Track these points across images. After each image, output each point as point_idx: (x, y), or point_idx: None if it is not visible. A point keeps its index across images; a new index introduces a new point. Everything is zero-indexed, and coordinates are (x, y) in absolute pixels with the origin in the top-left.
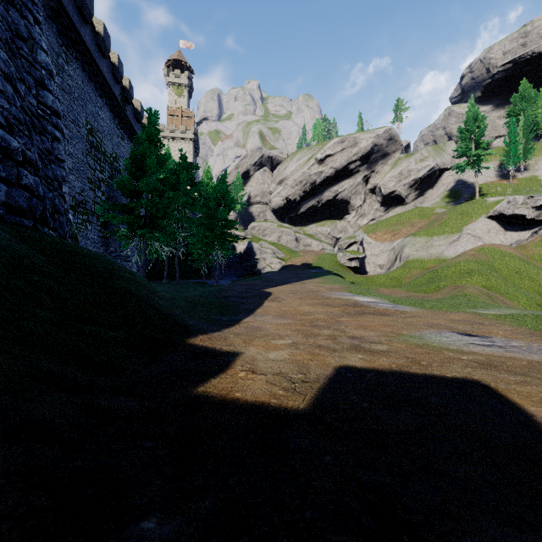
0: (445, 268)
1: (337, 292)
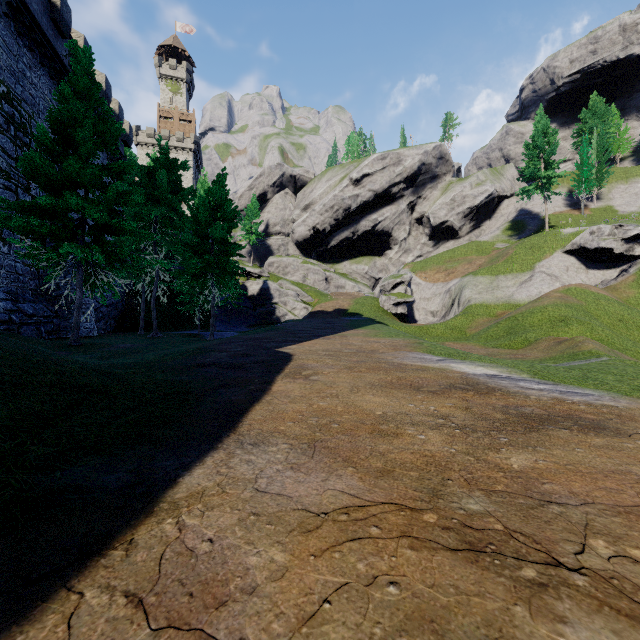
0: (528, 315)
1: (409, 353)
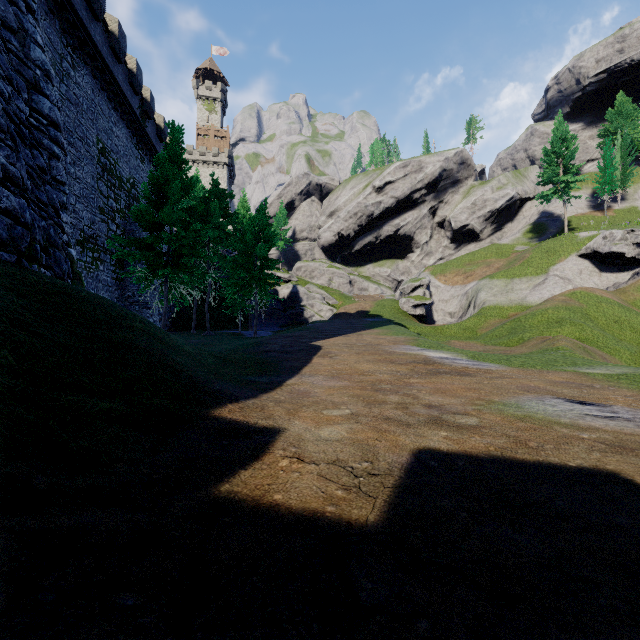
0: (530, 317)
1: (402, 346)
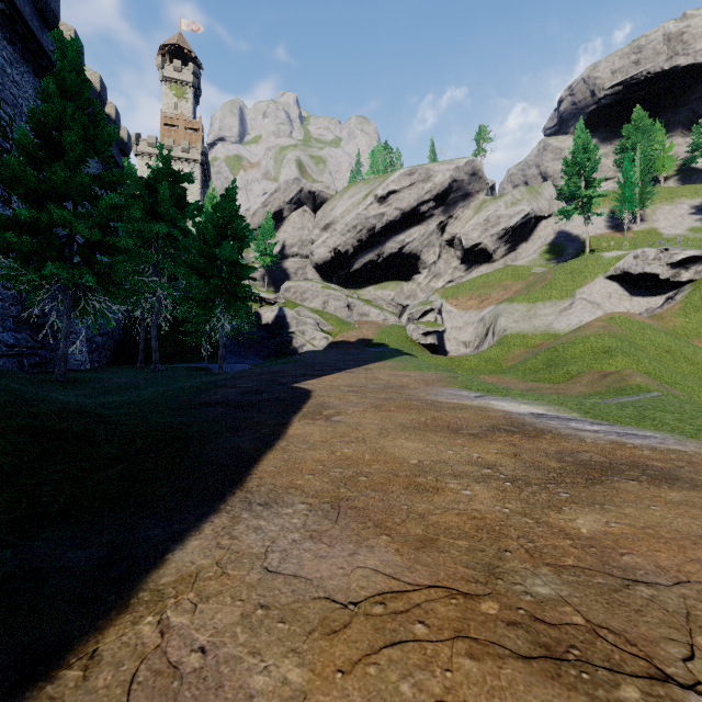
0: (569, 346)
1: (443, 389)
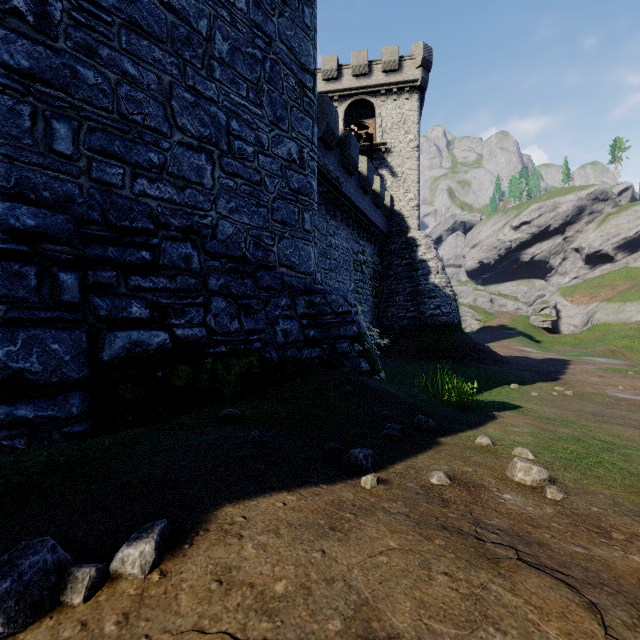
0: (611, 333)
1: (518, 346)
